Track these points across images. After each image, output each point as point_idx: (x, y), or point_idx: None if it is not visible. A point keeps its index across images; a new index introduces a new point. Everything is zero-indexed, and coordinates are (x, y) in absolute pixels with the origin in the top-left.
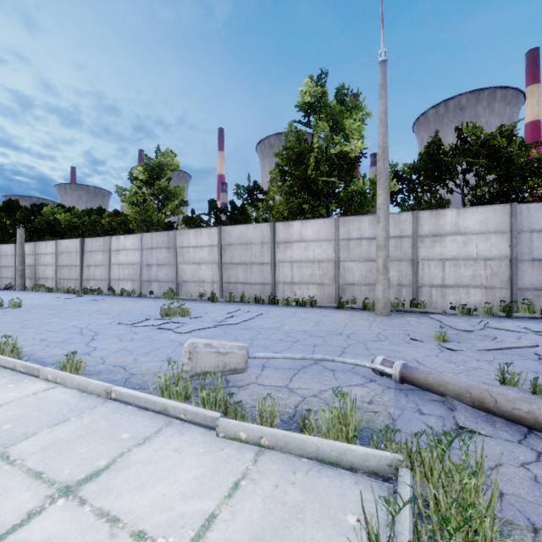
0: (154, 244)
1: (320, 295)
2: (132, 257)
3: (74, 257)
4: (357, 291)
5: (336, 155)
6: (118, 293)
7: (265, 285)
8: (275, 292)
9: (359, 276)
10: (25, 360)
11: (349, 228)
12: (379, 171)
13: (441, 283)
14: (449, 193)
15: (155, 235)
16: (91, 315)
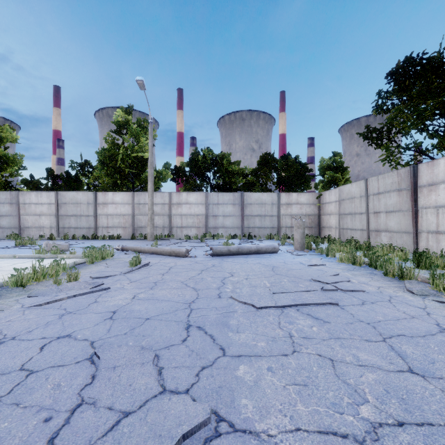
0: None
1: (124, 233)
2: None
3: None
4: (144, 231)
5: (135, 157)
6: None
7: (90, 229)
8: (97, 233)
9: (145, 223)
10: None
11: (139, 198)
12: (149, 173)
13: (181, 226)
14: (201, 181)
15: None
16: None
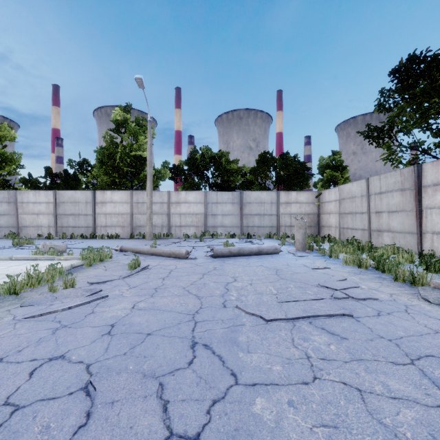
0: None
1: (123, 232)
2: None
3: None
4: (142, 230)
5: (134, 155)
6: None
7: (88, 228)
8: (95, 232)
9: (143, 222)
10: None
11: (138, 197)
12: (148, 172)
13: (180, 225)
14: (200, 179)
15: None
16: None
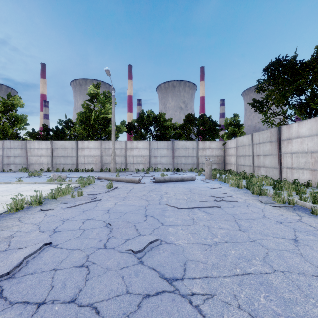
0: (12, 146)
1: (95, 168)
2: None
3: None
4: (108, 166)
5: (102, 117)
6: None
7: (73, 165)
8: (78, 167)
9: (109, 161)
10: None
11: (105, 144)
12: (112, 129)
13: (133, 163)
14: (146, 132)
15: (13, 141)
16: None
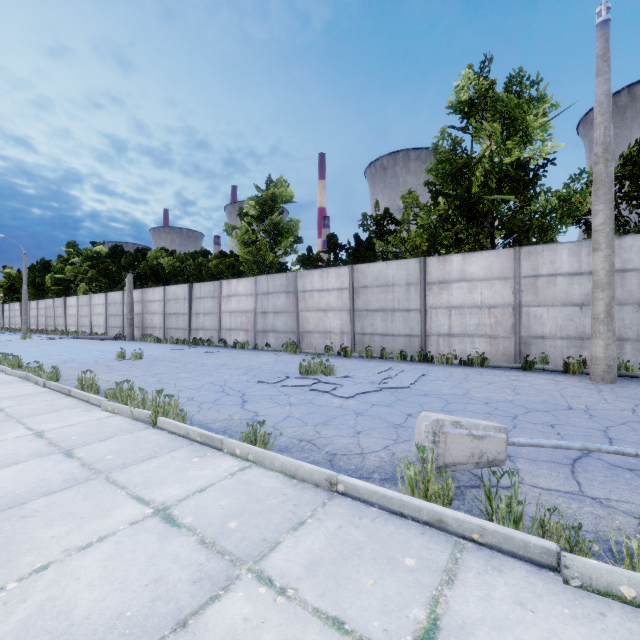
0: (270, 288)
1: (491, 351)
2: (245, 304)
3: (182, 305)
4: (549, 347)
5: (511, 164)
6: (230, 345)
7: (412, 338)
8: (426, 346)
9: (552, 326)
10: (189, 425)
11: (536, 261)
12: (598, 178)
13: None
14: None
15: (271, 277)
16: (219, 370)
